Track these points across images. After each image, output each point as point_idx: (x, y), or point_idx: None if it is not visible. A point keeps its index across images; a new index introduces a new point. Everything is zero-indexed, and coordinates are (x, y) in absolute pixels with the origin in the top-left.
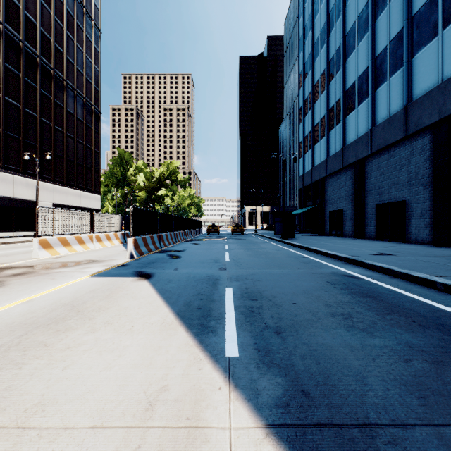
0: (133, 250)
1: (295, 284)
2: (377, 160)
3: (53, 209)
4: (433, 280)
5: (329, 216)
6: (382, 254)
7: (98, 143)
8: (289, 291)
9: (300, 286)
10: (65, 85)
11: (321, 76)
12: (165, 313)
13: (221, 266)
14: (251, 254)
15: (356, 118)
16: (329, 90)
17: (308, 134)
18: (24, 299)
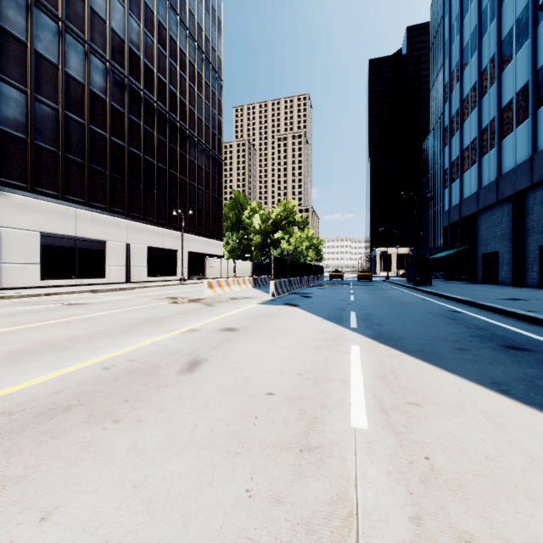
0: (274, 290)
1: (402, 312)
2: (540, 192)
3: (213, 259)
4: (517, 312)
5: (481, 260)
6: (513, 299)
7: (221, 191)
8: (395, 315)
9: (405, 313)
10: (196, 142)
11: (472, 90)
12: (317, 318)
13: (347, 303)
14: (374, 297)
15: (514, 142)
16: (481, 107)
17: (455, 160)
18: (237, 310)
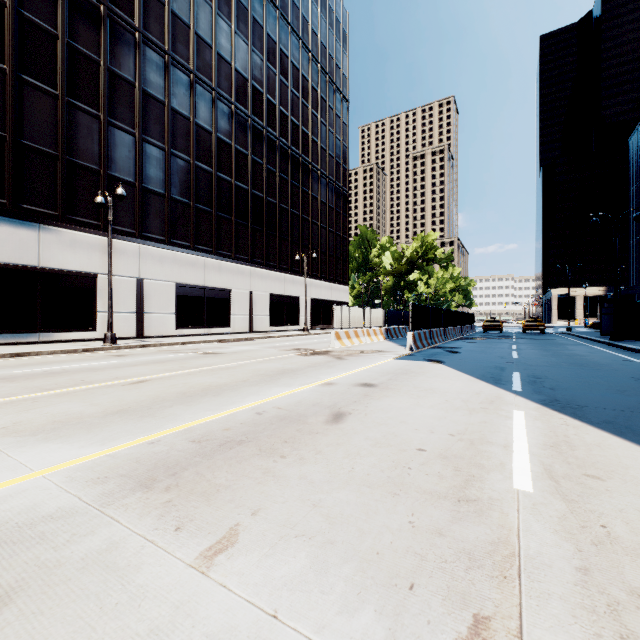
0: (412, 344)
1: (588, 375)
2: None
3: (341, 307)
4: None
5: None
6: None
7: (346, 228)
8: (577, 378)
9: (593, 377)
10: (319, 175)
11: None
12: (468, 377)
13: (508, 361)
14: (547, 354)
15: None
16: None
17: None
18: (371, 365)
